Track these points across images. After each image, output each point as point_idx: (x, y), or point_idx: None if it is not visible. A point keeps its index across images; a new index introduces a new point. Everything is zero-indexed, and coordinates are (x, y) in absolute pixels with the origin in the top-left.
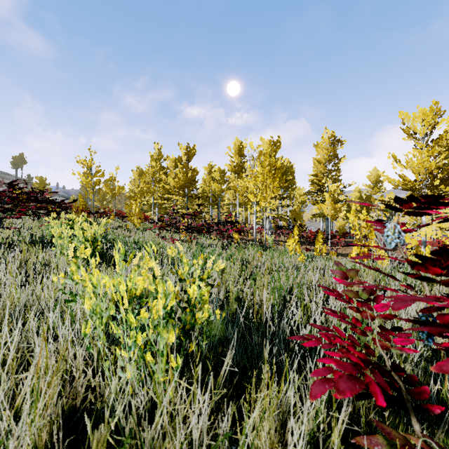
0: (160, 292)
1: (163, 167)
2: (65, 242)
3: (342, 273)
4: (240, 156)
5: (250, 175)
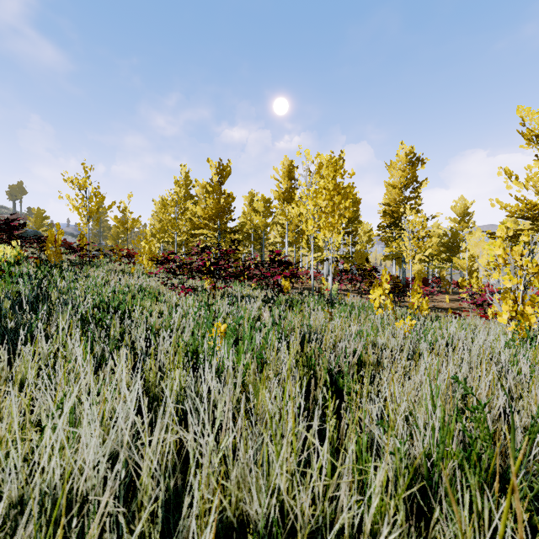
0: None
1: (191, 195)
2: None
3: None
4: (290, 179)
5: (306, 197)
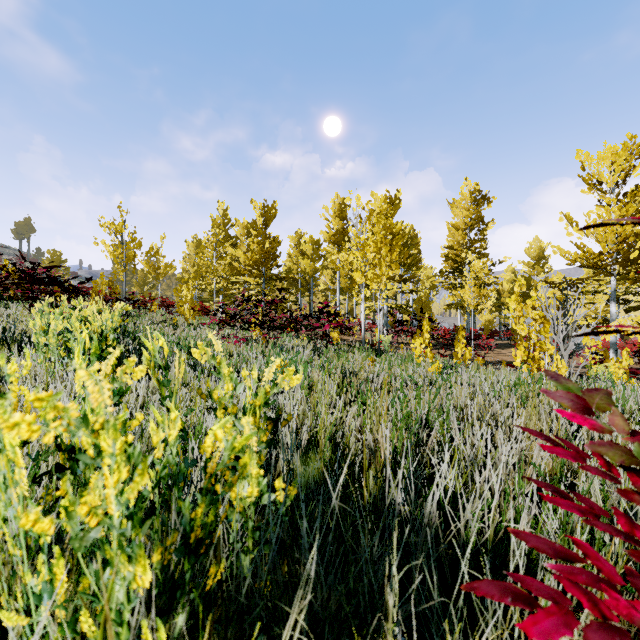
0: (109, 456)
1: (230, 236)
2: (51, 340)
3: (575, 398)
4: (341, 219)
5: (357, 245)
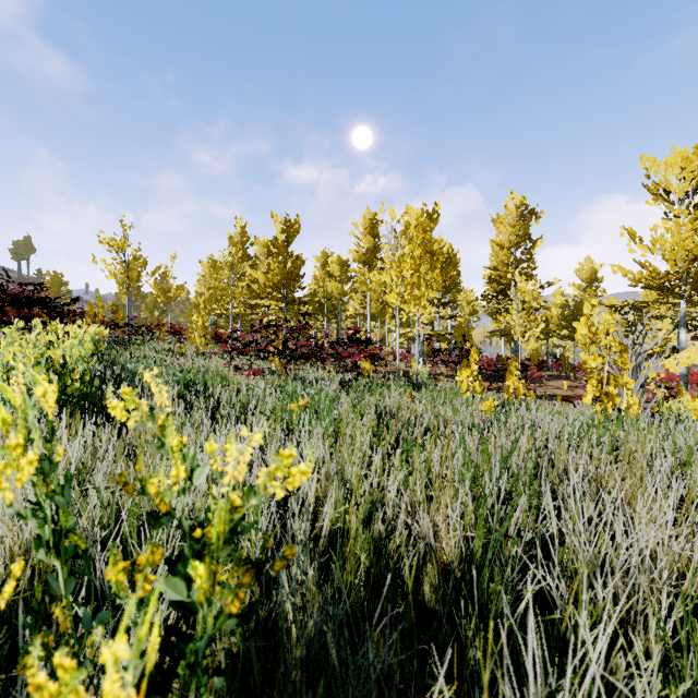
0: None
1: (249, 256)
2: None
3: None
4: (372, 236)
5: (391, 263)
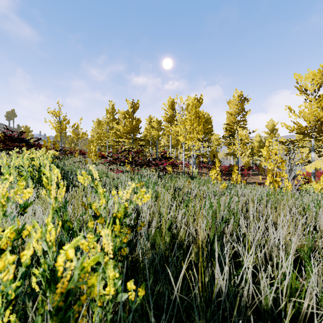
0: None
1: (115, 118)
2: (11, 171)
3: None
4: (172, 110)
5: (180, 122)
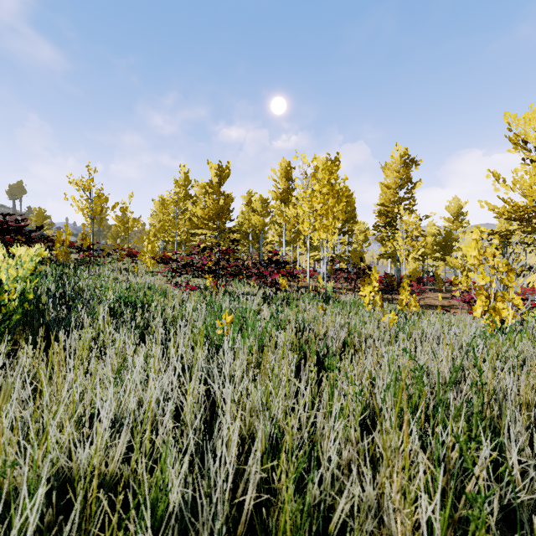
0: None
1: (190, 195)
2: None
3: None
4: (287, 180)
5: (303, 199)
